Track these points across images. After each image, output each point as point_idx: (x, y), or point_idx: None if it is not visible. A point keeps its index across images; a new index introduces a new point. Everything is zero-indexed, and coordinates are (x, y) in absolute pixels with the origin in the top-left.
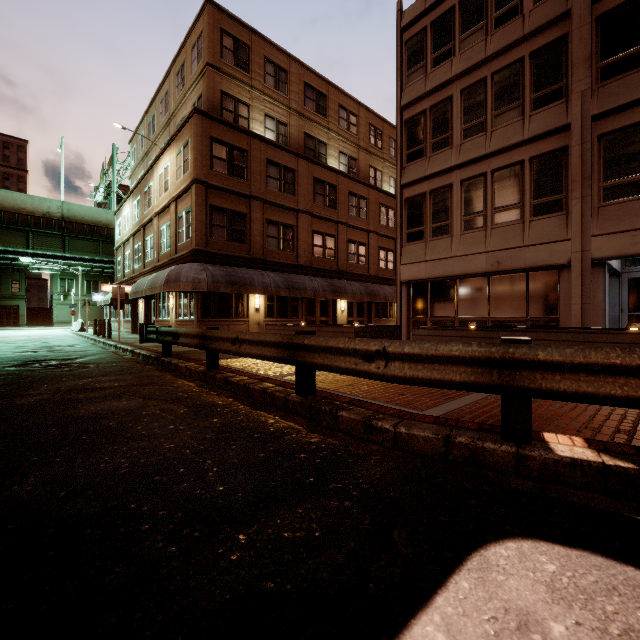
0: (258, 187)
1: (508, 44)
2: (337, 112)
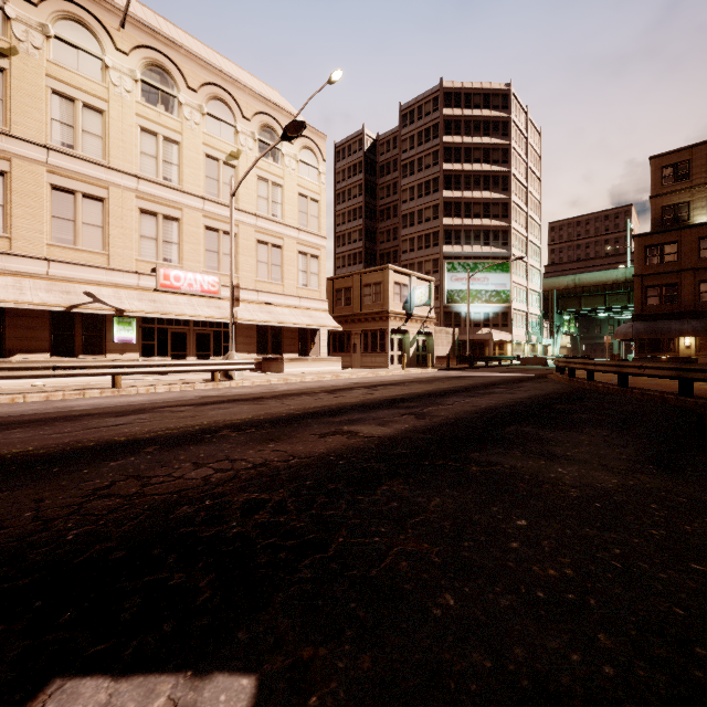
0: (688, 261)
1: None
2: None
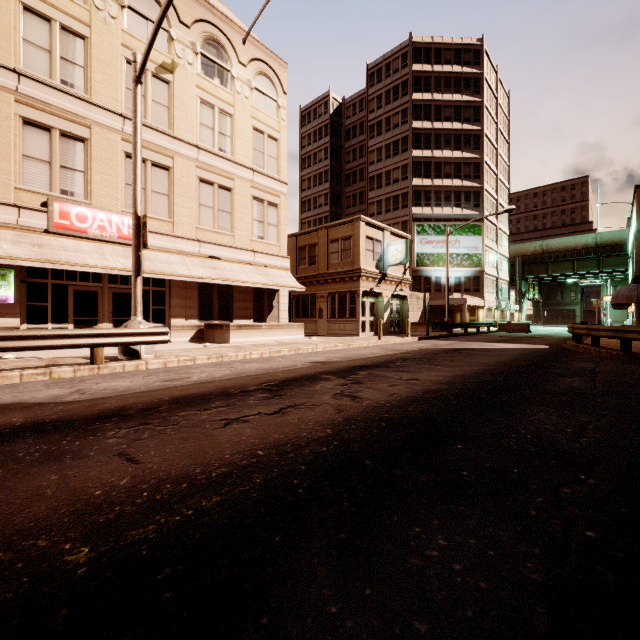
0: None
1: None
2: None
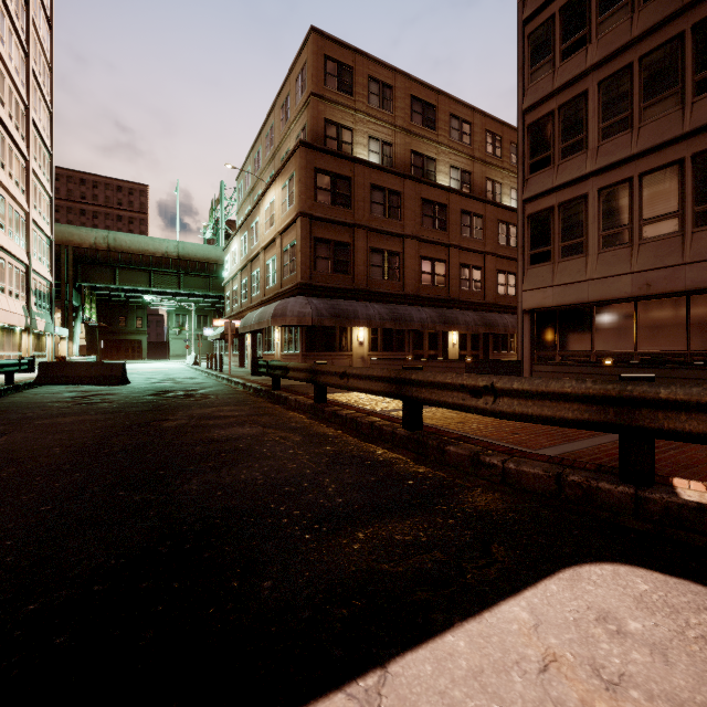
0: (362, 214)
1: (662, 19)
2: (448, 123)
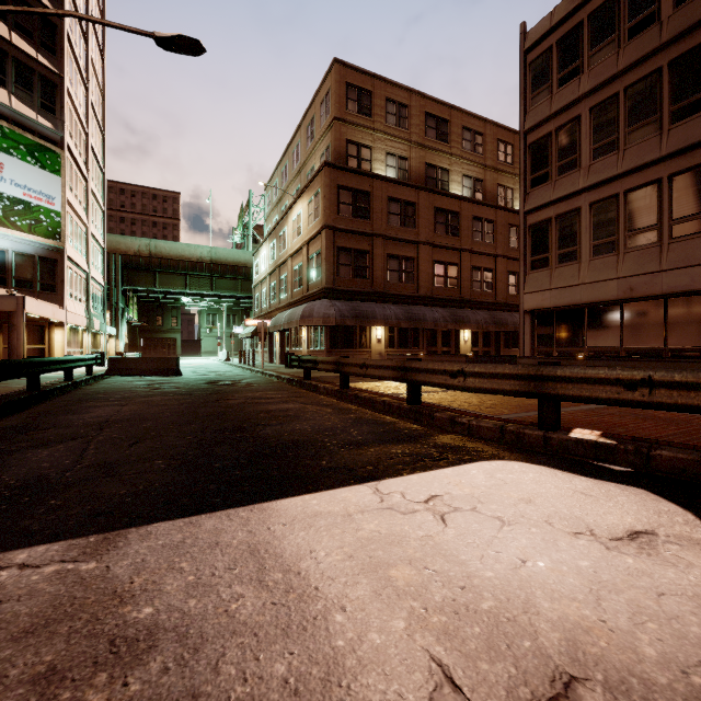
0: (380, 225)
1: (642, 56)
2: (460, 135)
